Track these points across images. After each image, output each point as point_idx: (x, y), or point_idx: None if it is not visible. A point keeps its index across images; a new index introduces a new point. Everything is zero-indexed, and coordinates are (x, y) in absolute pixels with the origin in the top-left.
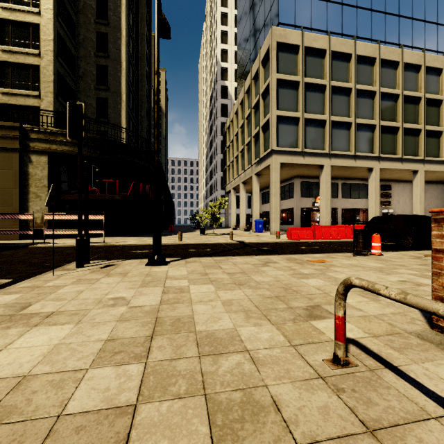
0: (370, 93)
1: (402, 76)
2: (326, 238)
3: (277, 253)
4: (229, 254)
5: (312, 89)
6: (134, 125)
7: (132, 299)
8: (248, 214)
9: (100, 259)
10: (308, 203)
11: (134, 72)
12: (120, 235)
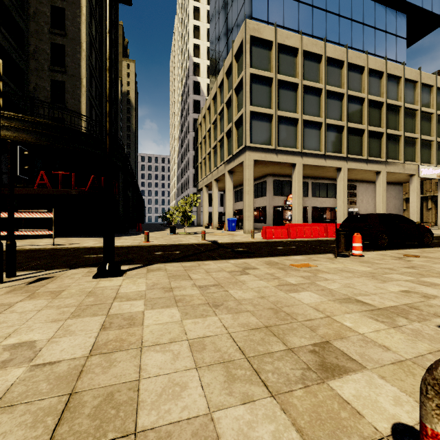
0: (339, 95)
1: (367, 81)
2: (300, 237)
3: (254, 255)
4: (201, 257)
5: (285, 87)
6: (98, 115)
7: (46, 345)
8: (220, 212)
9: (36, 268)
10: (280, 201)
11: (97, 57)
12: (78, 235)
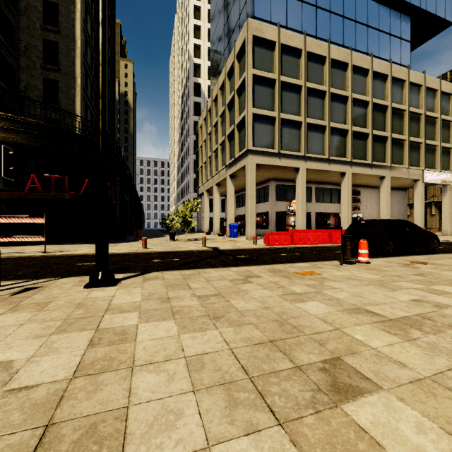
0: (343, 98)
1: (372, 84)
2: (304, 244)
3: (257, 263)
4: (202, 265)
5: (288, 89)
6: (94, 116)
7: (24, 366)
8: (221, 218)
9: (24, 277)
10: (283, 207)
11: (93, 55)
12: (73, 242)
